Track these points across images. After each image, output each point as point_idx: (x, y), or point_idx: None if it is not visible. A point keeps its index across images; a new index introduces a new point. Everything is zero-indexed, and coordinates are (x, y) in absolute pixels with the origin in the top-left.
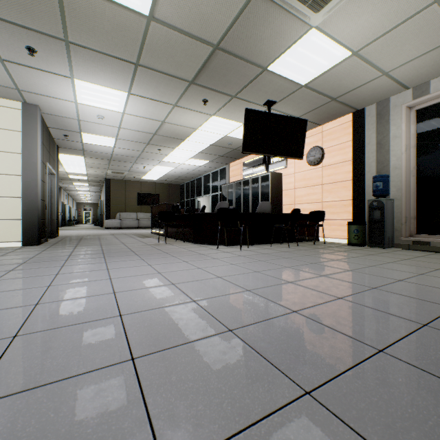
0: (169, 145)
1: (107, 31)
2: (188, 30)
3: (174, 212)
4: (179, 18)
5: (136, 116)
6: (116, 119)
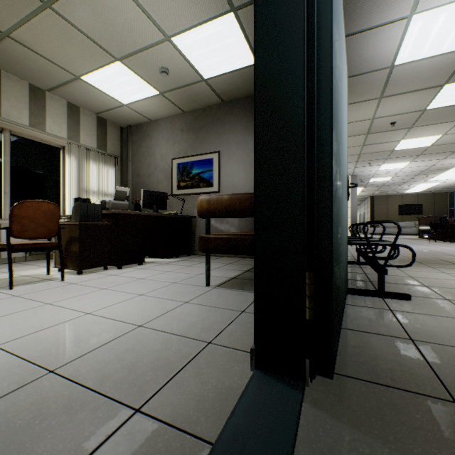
0: (436, 172)
1: (406, 153)
2: (451, 143)
3: (441, 222)
4: (446, 142)
5: (411, 167)
6: (397, 170)
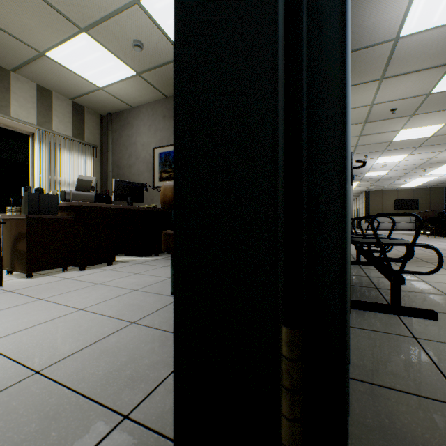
0: (434, 166)
1: (405, 144)
2: None
3: (440, 217)
4: None
5: (409, 160)
6: (394, 164)
